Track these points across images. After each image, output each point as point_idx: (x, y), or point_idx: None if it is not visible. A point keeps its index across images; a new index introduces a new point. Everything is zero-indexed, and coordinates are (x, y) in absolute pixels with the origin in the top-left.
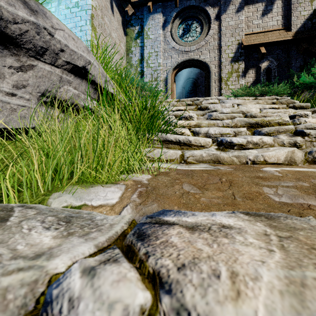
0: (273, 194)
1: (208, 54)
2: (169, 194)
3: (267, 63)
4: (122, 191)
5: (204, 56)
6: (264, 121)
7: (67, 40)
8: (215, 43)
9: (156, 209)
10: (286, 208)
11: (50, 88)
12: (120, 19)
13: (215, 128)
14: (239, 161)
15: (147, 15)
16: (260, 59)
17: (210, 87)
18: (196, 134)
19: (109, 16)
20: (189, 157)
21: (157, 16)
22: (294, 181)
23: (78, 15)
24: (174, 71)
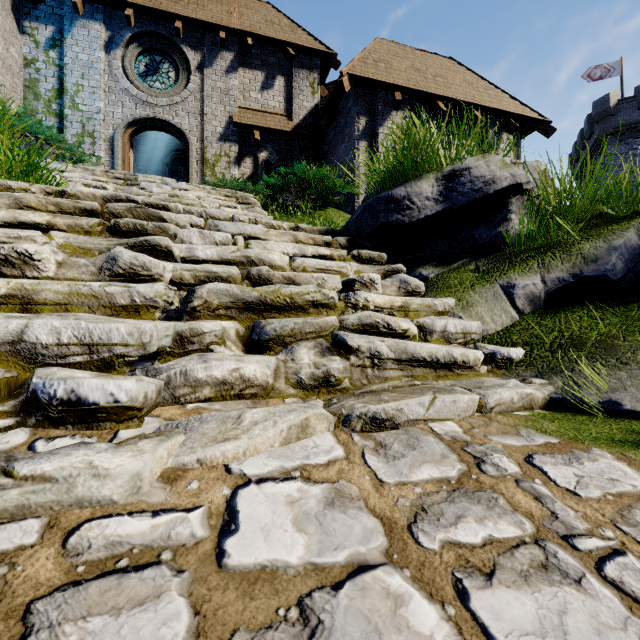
0: None
1: (186, 118)
2: None
3: (266, 154)
4: None
5: (181, 119)
6: (182, 203)
7: None
8: (197, 105)
9: None
10: None
11: None
12: None
13: None
14: None
15: (73, 15)
16: (255, 146)
17: (189, 169)
18: None
19: None
20: None
21: (94, 25)
22: None
23: None
24: (129, 130)
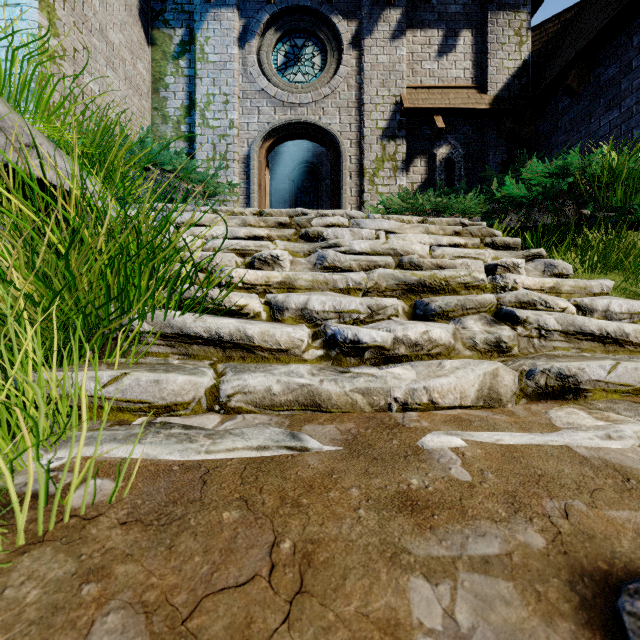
0: (441, 637)
1: (336, 116)
2: None
3: (447, 149)
4: None
5: (329, 118)
6: (436, 278)
7: None
8: (350, 95)
9: None
10: None
11: None
12: (135, 3)
13: (323, 297)
14: (369, 404)
15: (203, 7)
16: (436, 139)
17: (340, 185)
18: (276, 310)
19: None
20: (235, 396)
21: (226, 14)
22: (502, 523)
23: None
24: (266, 144)
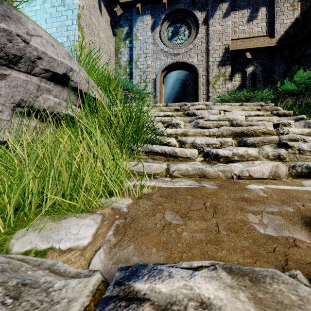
0: (258, 224)
1: (196, 57)
2: (148, 228)
3: (252, 68)
4: (97, 225)
5: (192, 59)
6: (249, 130)
7: (45, 46)
8: (202, 47)
9: (132, 253)
10: (271, 244)
11: (26, 98)
12: (109, 19)
13: (201, 138)
14: (224, 176)
15: (136, 16)
16: (246, 63)
17: (198, 89)
18: (182, 143)
19: (97, 16)
20: (175, 171)
21: (146, 18)
22: (278, 205)
23: (64, 14)
24: (163, 73)
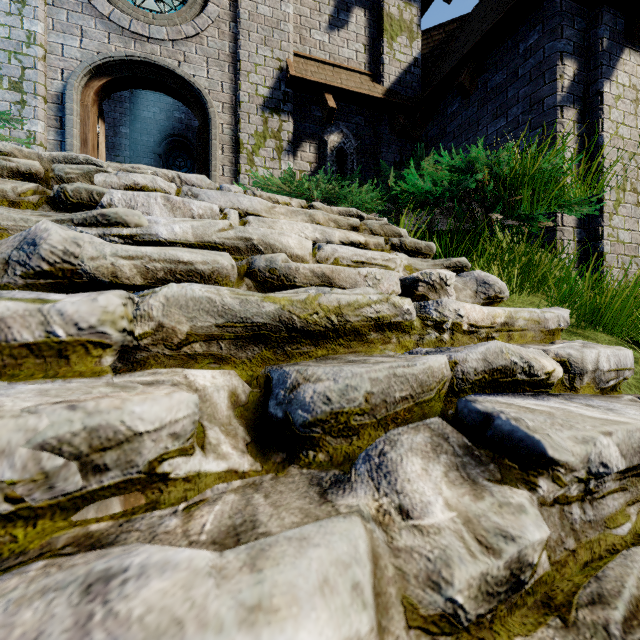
0: None
1: (203, 67)
2: None
3: (339, 137)
4: None
5: (193, 68)
6: (321, 309)
7: None
8: (222, 45)
9: None
10: None
11: None
12: None
13: None
14: None
15: None
16: (326, 121)
17: (209, 159)
18: None
19: None
20: None
21: None
22: None
23: None
24: (95, 82)
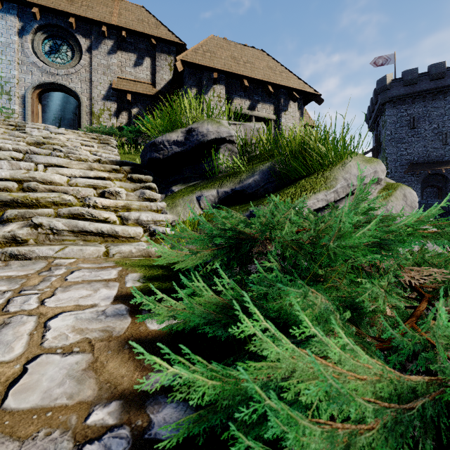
0: None
1: (79, 84)
2: None
3: (137, 110)
4: None
5: (75, 84)
6: (50, 143)
7: None
8: (87, 75)
9: None
10: None
11: None
12: None
13: None
14: None
15: None
16: (128, 104)
17: (81, 118)
18: None
19: None
20: None
21: (10, 18)
22: None
23: None
24: (37, 91)
